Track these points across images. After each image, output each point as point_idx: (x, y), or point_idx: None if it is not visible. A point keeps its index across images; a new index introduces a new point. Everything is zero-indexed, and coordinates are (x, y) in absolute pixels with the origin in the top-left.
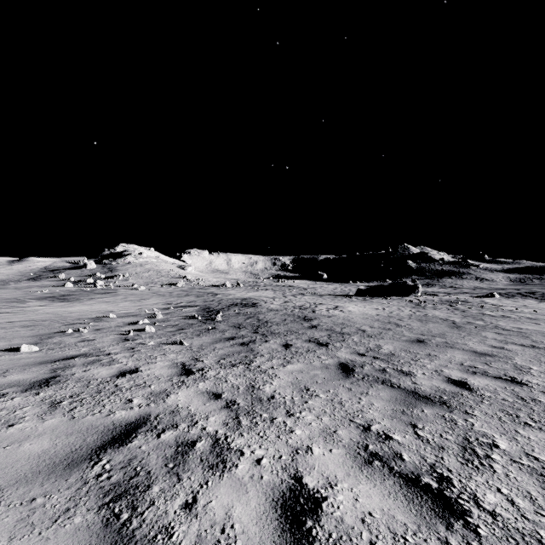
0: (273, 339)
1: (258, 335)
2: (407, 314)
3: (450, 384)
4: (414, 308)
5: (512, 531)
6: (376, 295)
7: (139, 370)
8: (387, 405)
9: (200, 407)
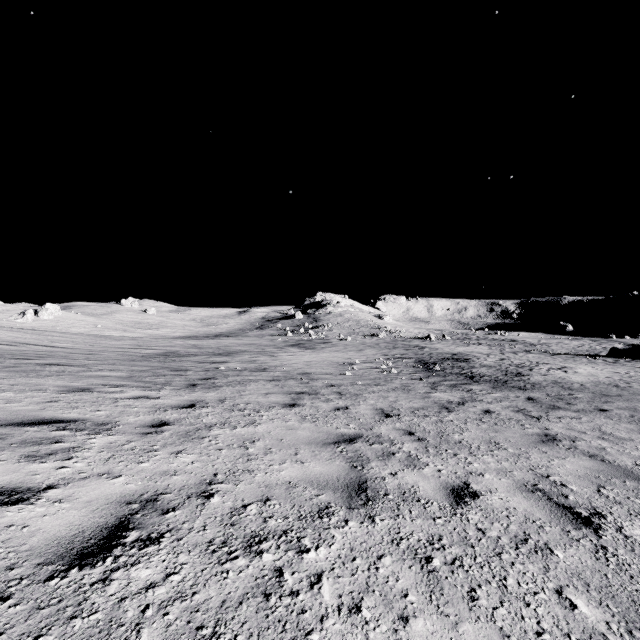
0: (484, 383)
1: (472, 381)
2: None
3: (595, 409)
4: None
5: (551, 421)
6: None
7: (411, 386)
8: (541, 408)
9: (449, 397)
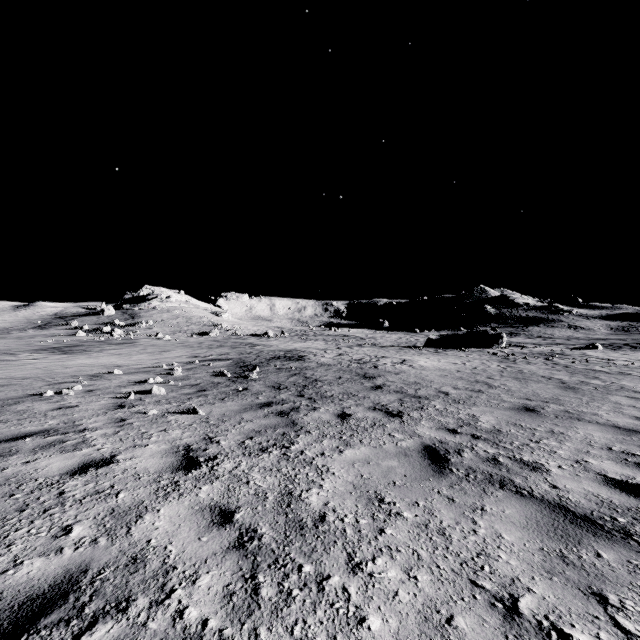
0: (324, 405)
1: (303, 400)
2: (496, 370)
3: (615, 489)
4: (502, 363)
5: None
6: (450, 346)
7: (114, 461)
8: (527, 539)
9: (189, 546)
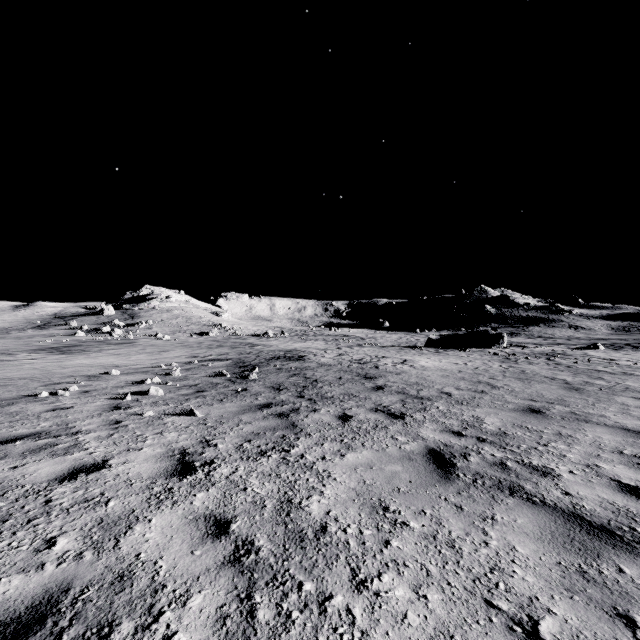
0: (325, 407)
1: (304, 401)
2: (498, 371)
3: (630, 496)
4: (503, 363)
5: None
6: (451, 346)
7: (105, 466)
8: (542, 552)
9: (181, 561)
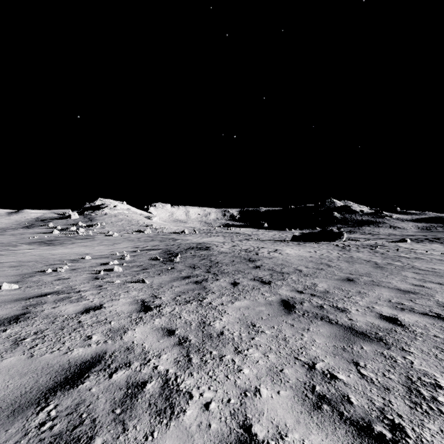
0: (223, 278)
1: (210, 275)
2: (335, 256)
3: (383, 320)
4: (341, 251)
5: None
6: (308, 240)
7: (102, 307)
8: (328, 342)
9: (154, 344)
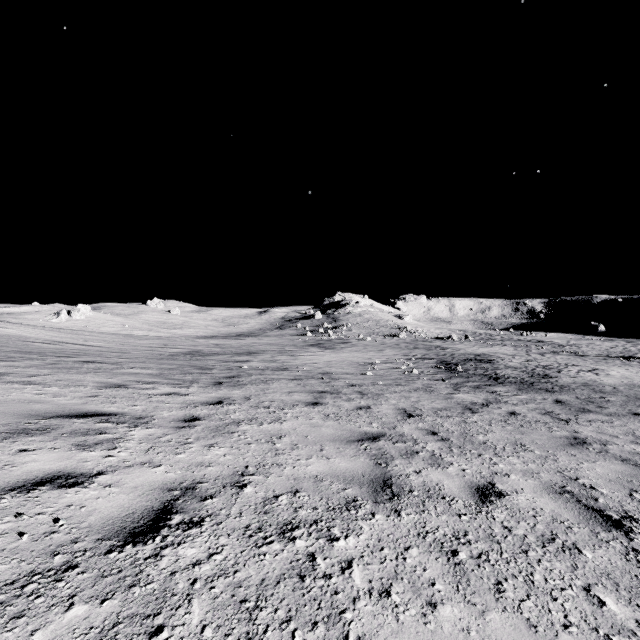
0: (509, 385)
1: (496, 382)
2: None
3: (628, 413)
4: None
5: (580, 424)
6: None
7: (433, 387)
8: (569, 411)
9: (472, 398)
